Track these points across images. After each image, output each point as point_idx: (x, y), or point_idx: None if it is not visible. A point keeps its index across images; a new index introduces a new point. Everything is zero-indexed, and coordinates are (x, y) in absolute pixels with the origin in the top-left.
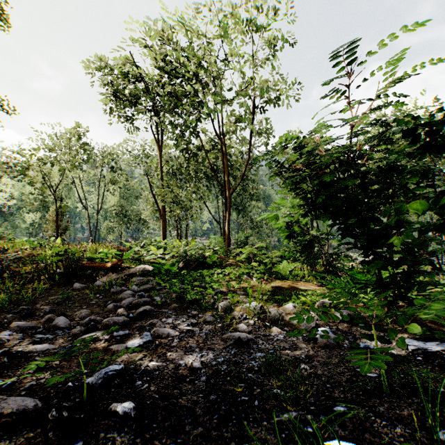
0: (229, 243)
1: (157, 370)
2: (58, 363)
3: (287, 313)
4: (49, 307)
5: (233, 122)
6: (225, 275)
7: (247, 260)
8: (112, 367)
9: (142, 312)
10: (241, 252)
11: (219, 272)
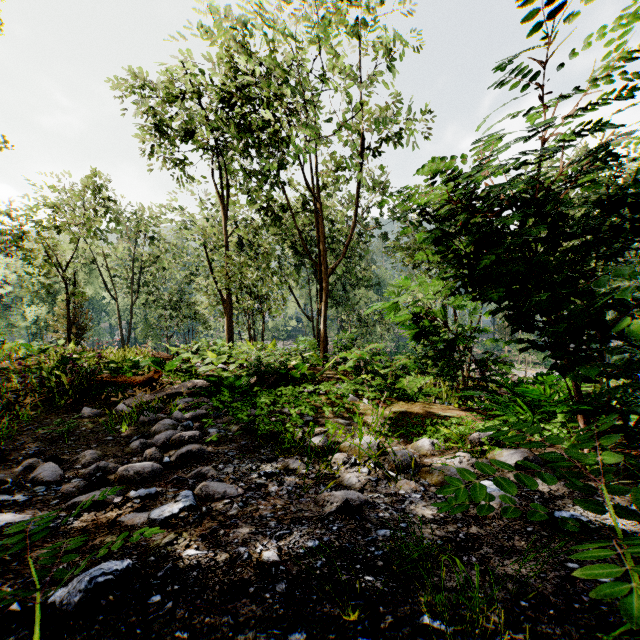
0: (326, 347)
1: (196, 567)
2: (18, 553)
3: (421, 455)
4: (35, 447)
5: (332, 170)
6: (320, 395)
7: (355, 370)
8: (107, 566)
9: (186, 454)
10: (344, 359)
11: (311, 391)
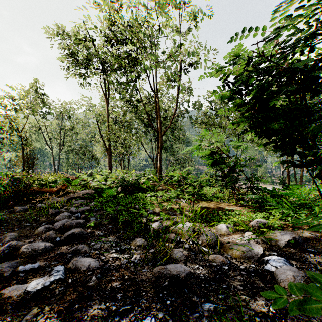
0: (161, 173)
1: None
2: None
3: (221, 235)
4: None
5: (164, 81)
6: (157, 198)
7: (178, 183)
8: None
9: (71, 235)
10: (171, 178)
11: (152, 195)
